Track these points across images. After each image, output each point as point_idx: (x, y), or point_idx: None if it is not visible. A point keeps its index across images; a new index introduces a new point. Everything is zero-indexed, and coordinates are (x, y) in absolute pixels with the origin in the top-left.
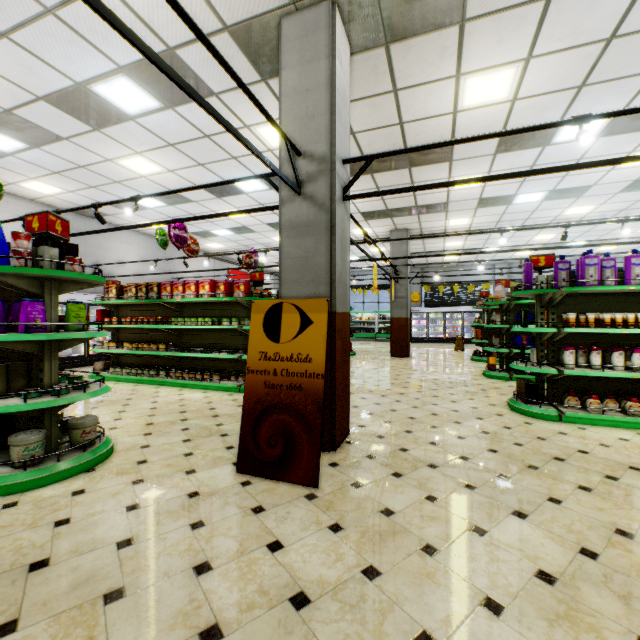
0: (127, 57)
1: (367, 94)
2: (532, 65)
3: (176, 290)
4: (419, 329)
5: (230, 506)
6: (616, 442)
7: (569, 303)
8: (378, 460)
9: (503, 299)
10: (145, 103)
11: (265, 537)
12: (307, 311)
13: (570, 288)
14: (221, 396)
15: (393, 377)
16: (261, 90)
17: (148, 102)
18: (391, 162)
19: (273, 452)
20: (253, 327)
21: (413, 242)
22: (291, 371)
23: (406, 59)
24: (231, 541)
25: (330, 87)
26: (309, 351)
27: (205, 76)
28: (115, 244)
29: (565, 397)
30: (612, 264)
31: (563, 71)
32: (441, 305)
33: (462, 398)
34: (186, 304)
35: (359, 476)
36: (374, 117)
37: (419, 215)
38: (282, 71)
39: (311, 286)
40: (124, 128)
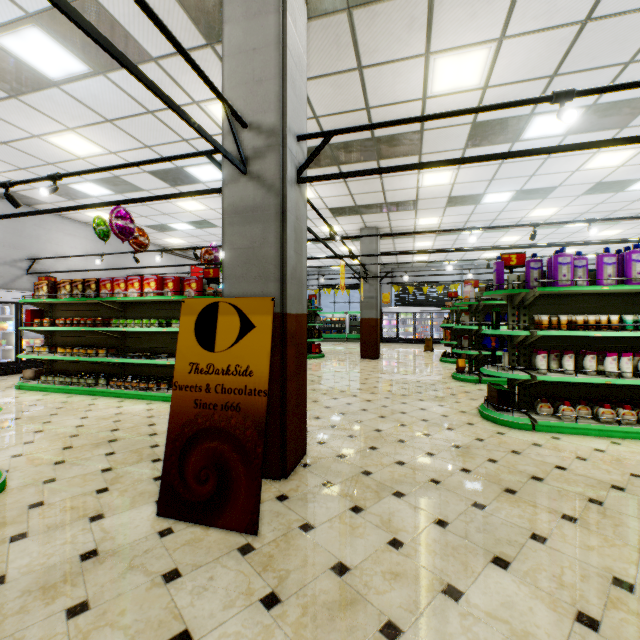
0: (36, 1)
1: (329, 70)
2: (505, 47)
3: (117, 287)
4: (390, 329)
5: (134, 572)
6: (592, 454)
7: (541, 304)
8: (336, 489)
9: (472, 300)
10: (69, 65)
11: (170, 625)
12: (248, 312)
13: (543, 288)
14: (167, 408)
15: (361, 381)
16: (208, 57)
17: (72, 64)
18: (358, 153)
19: (203, 489)
20: (183, 332)
21: (383, 241)
22: (227, 387)
23: (371, 29)
24: (119, 637)
25: (280, 47)
26: (250, 362)
27: (138, 34)
28: (57, 236)
29: (537, 403)
30: (584, 263)
31: (536, 57)
32: (411, 305)
33: (432, 405)
34: (131, 303)
35: (311, 514)
36: (338, 99)
37: (389, 213)
38: (224, 26)
39: (258, 283)
40: (48, 96)
